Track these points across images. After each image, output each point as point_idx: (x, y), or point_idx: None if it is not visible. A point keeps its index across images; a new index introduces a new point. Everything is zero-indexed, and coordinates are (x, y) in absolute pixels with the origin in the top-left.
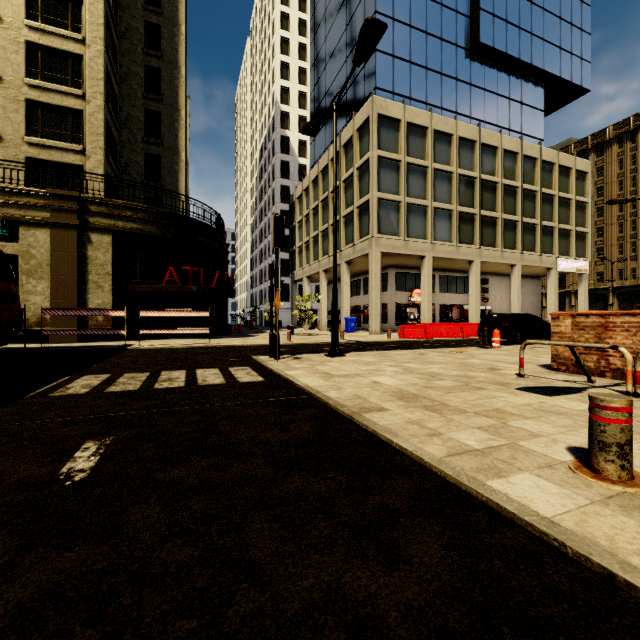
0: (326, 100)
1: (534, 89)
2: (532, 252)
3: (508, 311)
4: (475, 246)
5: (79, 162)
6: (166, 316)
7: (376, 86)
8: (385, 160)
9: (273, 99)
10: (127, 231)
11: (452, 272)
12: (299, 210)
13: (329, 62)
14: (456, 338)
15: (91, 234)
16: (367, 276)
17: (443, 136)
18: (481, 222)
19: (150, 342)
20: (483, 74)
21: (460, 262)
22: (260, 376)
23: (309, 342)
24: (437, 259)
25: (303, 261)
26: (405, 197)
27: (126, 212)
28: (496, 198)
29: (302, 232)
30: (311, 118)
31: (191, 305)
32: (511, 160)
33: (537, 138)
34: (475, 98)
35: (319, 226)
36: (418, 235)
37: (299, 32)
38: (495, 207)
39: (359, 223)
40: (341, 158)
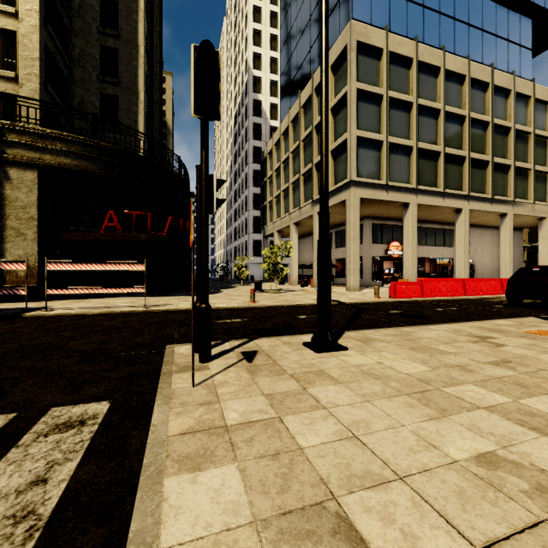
0: (297, 51)
1: (521, 26)
2: (525, 200)
3: (489, 265)
4: (464, 192)
5: (11, 91)
6: (110, 270)
7: (353, 17)
8: (364, 94)
9: (246, 66)
10: (56, 167)
11: (431, 224)
12: (270, 165)
13: (300, 11)
14: (460, 297)
15: (9, 169)
16: (339, 229)
17: (428, 69)
18: (470, 166)
19: (79, 303)
20: (468, 8)
21: (445, 211)
22: (33, 542)
23: (278, 304)
24: (421, 207)
25: (274, 215)
26: (387, 136)
27: (56, 144)
28: (486, 140)
29: (273, 186)
30: (282, 74)
31: (147, 258)
32: (502, 98)
33: (525, 79)
34: (459, 34)
35: (290, 178)
36: (401, 179)
37: (270, 1)
38: (485, 150)
39: (334, 168)
40: (313, 101)
